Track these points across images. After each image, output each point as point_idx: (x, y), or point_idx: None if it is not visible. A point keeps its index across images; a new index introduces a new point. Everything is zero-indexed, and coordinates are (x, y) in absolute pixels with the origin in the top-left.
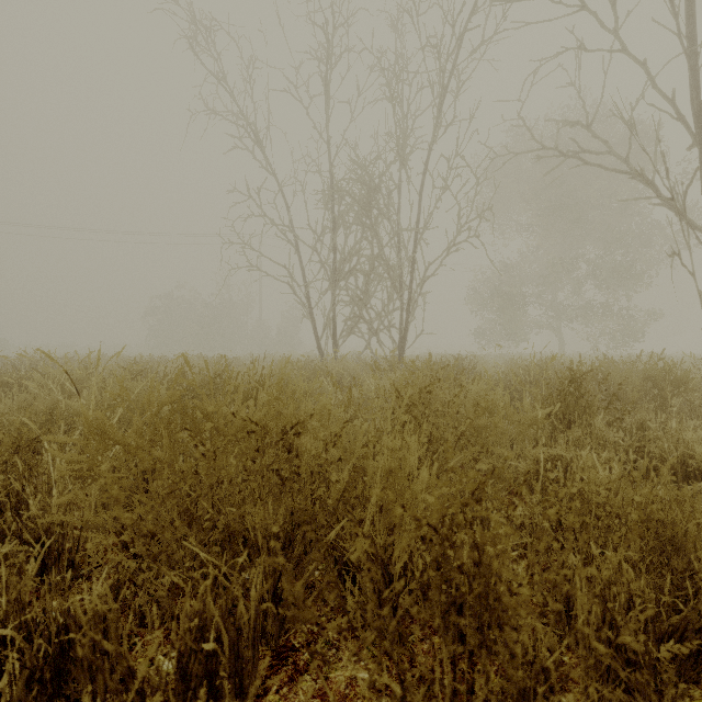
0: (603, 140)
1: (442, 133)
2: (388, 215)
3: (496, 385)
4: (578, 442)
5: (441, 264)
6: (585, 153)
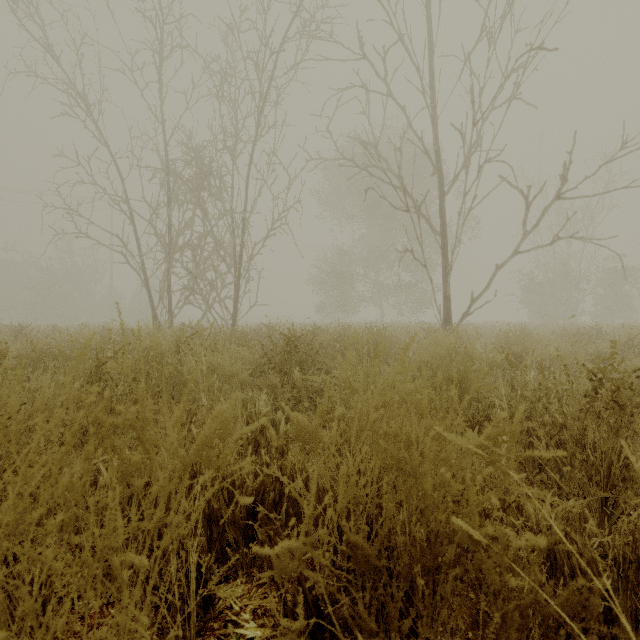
0: (385, 159)
1: (267, 131)
2: (221, 197)
3: (275, 348)
4: (276, 388)
5: (263, 245)
6: (374, 166)
